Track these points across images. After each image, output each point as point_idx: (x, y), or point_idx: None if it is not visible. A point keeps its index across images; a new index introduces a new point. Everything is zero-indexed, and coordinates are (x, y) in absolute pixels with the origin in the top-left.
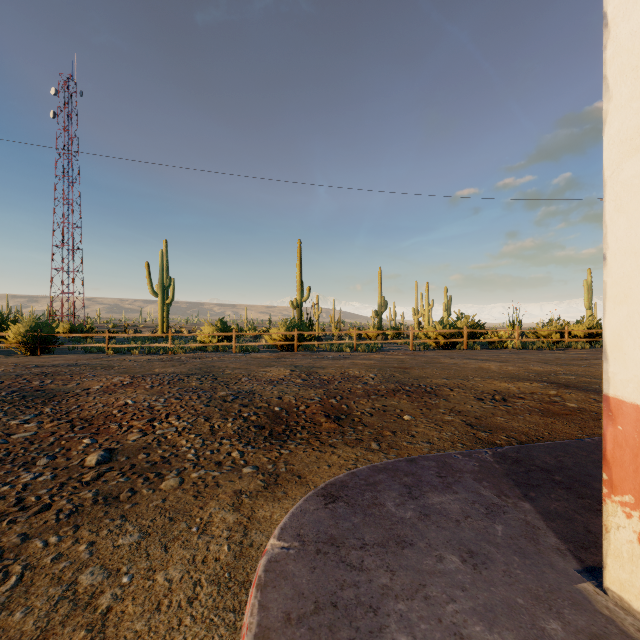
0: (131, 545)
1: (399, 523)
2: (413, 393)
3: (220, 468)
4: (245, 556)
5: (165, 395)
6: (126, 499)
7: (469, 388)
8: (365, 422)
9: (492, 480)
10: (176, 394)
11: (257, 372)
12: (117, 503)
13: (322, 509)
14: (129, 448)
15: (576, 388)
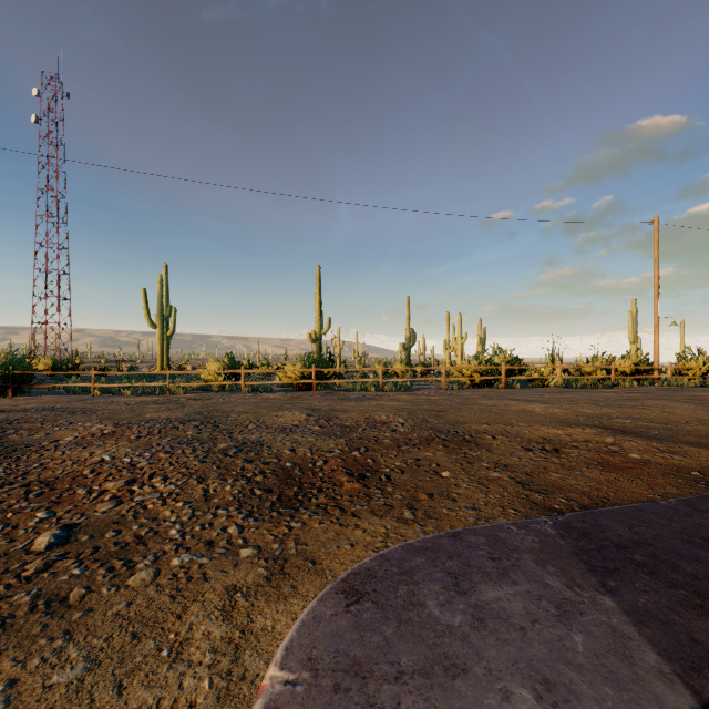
0: (69, 684)
1: (446, 634)
2: (450, 442)
3: (211, 551)
4: (233, 696)
5: (152, 448)
6: (77, 603)
7: (514, 435)
8: (395, 481)
9: (558, 563)
10: (166, 447)
11: (267, 417)
12: (64, 610)
13: (342, 614)
14: (95, 523)
15: (634, 434)
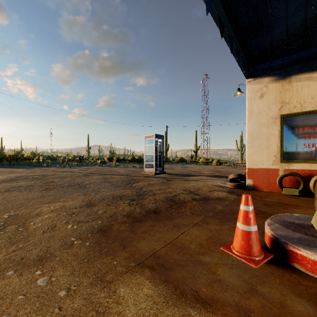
0: None
1: None
2: None
3: None
4: None
5: None
6: None
7: None
8: None
9: None
10: None
11: None
12: None
13: None
14: None
15: None
